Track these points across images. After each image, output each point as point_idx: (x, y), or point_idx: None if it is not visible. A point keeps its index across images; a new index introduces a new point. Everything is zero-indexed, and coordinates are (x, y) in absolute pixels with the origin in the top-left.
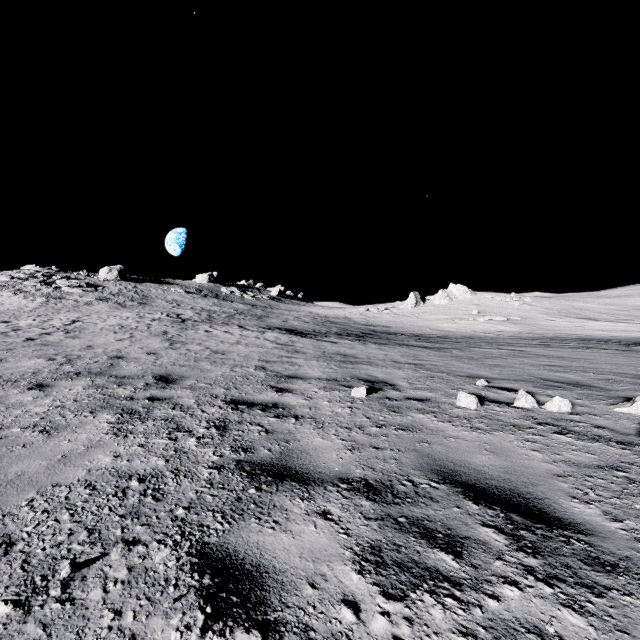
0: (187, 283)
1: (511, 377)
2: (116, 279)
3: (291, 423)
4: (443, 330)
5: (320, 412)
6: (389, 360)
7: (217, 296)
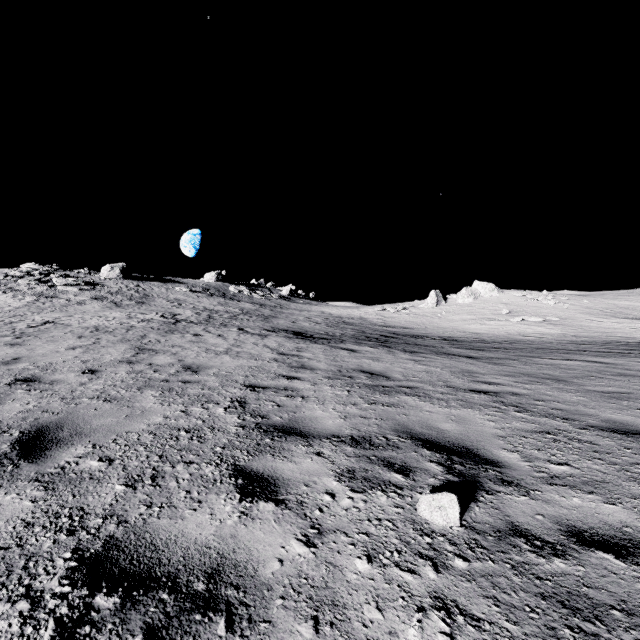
0: (194, 282)
1: None
2: (118, 277)
3: None
4: (472, 332)
5: None
6: (440, 383)
7: (224, 295)
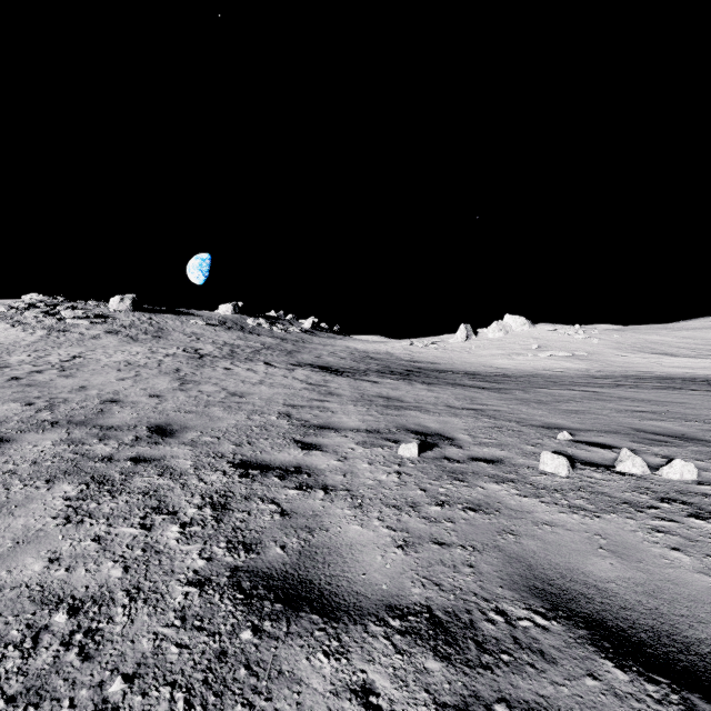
0: (209, 314)
1: (598, 427)
2: (129, 309)
3: (318, 498)
4: (499, 367)
5: (358, 480)
6: (442, 404)
7: (242, 329)
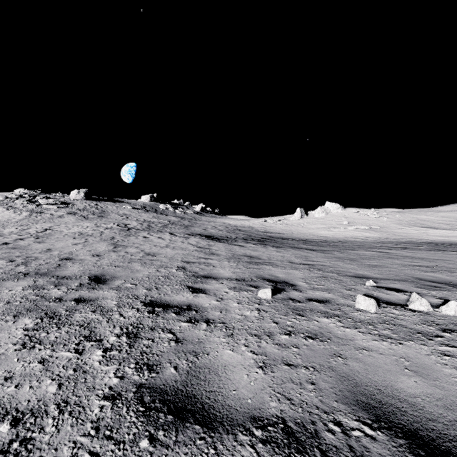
0: (134, 202)
1: (392, 277)
2: (83, 199)
3: (202, 329)
4: (322, 236)
5: (230, 315)
6: (286, 261)
7: (156, 211)
